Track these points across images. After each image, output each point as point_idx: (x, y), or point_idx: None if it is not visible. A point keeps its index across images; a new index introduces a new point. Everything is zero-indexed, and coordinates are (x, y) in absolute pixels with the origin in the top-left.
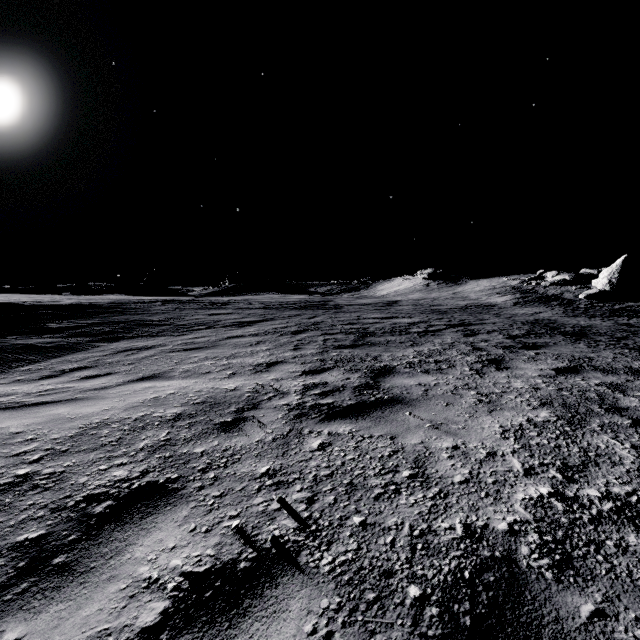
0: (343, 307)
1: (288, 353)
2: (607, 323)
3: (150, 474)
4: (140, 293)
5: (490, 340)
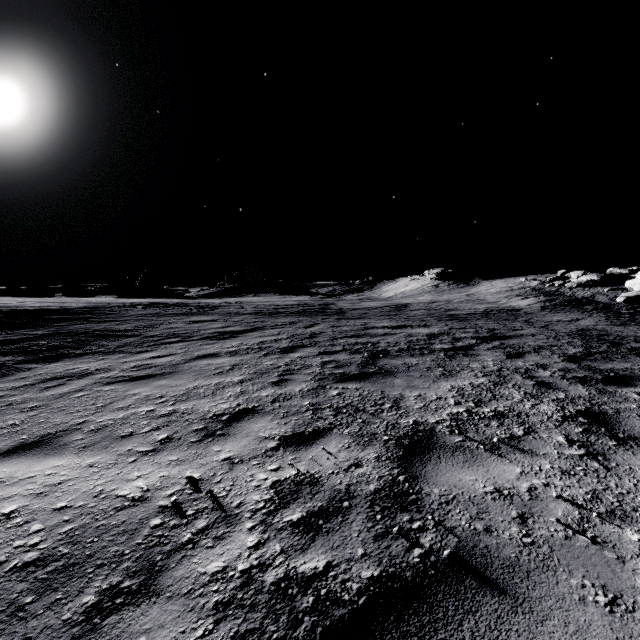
0: (346, 312)
1: (267, 391)
2: None
3: None
4: (134, 294)
5: (548, 365)
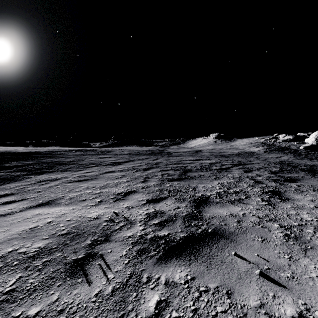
0: (172, 153)
1: (139, 184)
2: None
3: None
4: (67, 146)
5: (262, 175)
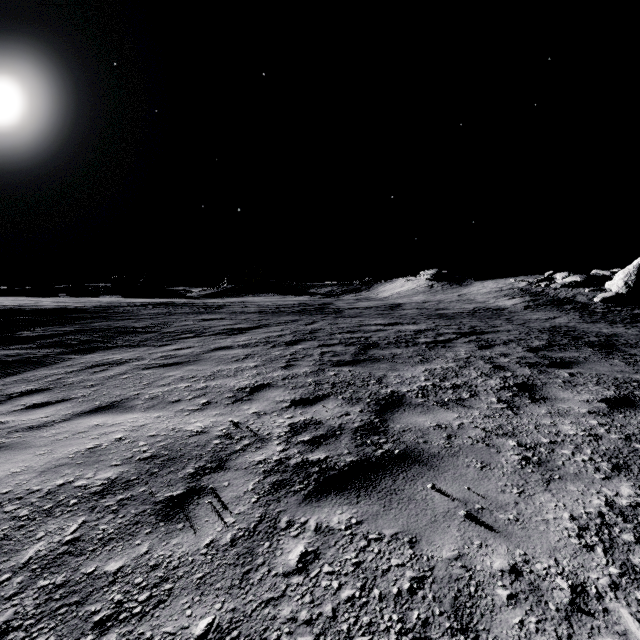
0: (343, 311)
1: (278, 372)
2: (632, 331)
3: (8, 638)
4: (137, 294)
5: (510, 354)
